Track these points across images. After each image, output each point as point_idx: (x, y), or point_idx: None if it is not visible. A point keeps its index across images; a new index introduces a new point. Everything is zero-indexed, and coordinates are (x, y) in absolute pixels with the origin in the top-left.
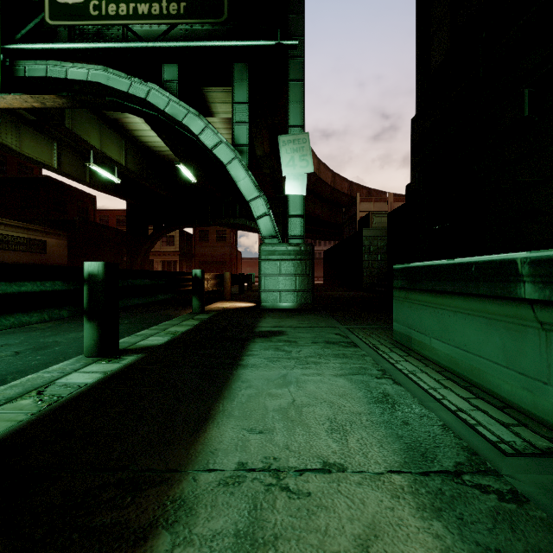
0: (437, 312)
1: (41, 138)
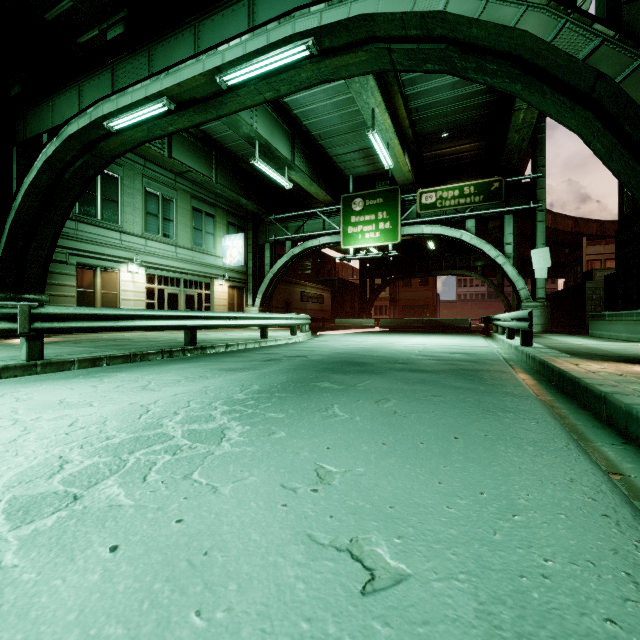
0: (597, 325)
1: None
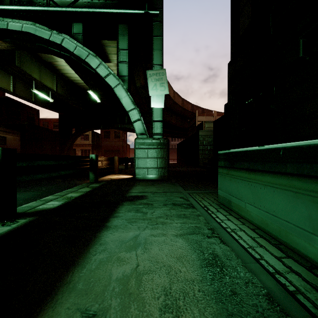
0: (251, 184)
1: (2, 73)
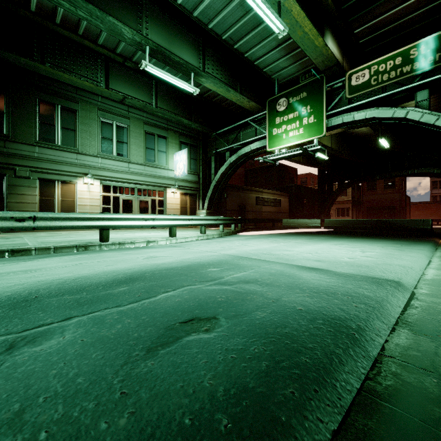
0: None
1: None
